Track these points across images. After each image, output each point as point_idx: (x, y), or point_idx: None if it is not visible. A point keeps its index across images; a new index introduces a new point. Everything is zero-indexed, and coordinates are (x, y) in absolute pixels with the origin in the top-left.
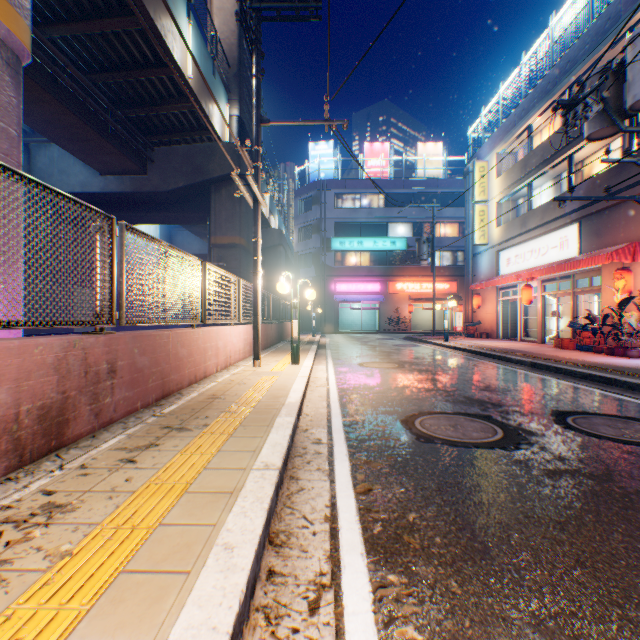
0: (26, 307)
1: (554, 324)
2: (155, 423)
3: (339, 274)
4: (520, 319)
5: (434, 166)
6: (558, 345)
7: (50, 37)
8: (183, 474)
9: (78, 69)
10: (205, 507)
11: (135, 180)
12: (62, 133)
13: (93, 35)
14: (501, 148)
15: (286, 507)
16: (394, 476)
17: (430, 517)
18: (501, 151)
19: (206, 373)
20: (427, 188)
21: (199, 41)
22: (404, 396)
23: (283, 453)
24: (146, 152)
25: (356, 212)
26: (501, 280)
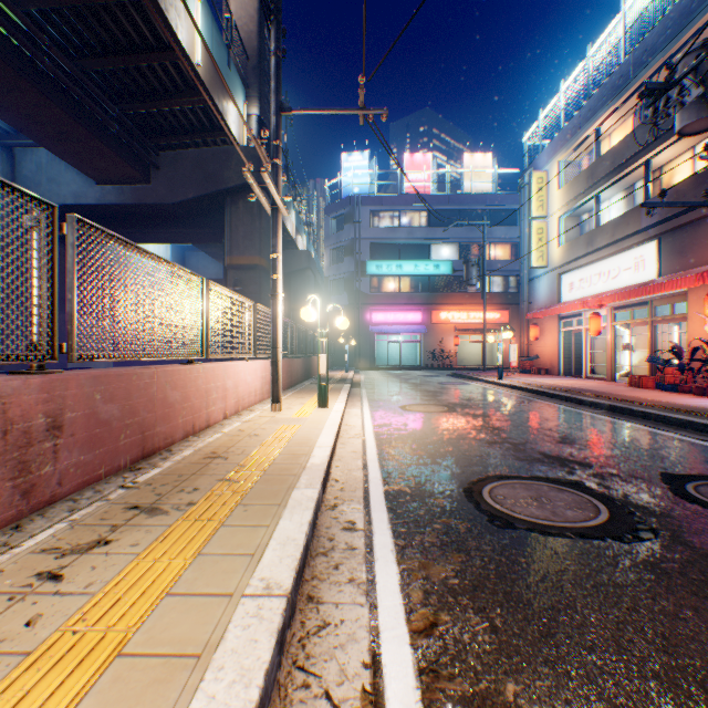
0: (9, 339)
1: (625, 359)
2: (119, 500)
3: (375, 302)
4: (585, 353)
5: (483, 180)
6: (634, 383)
7: (25, 10)
8: (126, 609)
9: (64, 53)
10: (141, 699)
11: (137, 190)
12: (46, 131)
13: (79, 9)
14: (563, 155)
15: (296, 669)
16: (468, 595)
17: (543, 693)
18: (563, 159)
19: (209, 421)
20: (475, 204)
21: (210, 23)
22: (462, 451)
23: (296, 560)
24: (149, 157)
25: (395, 232)
26: (564, 308)
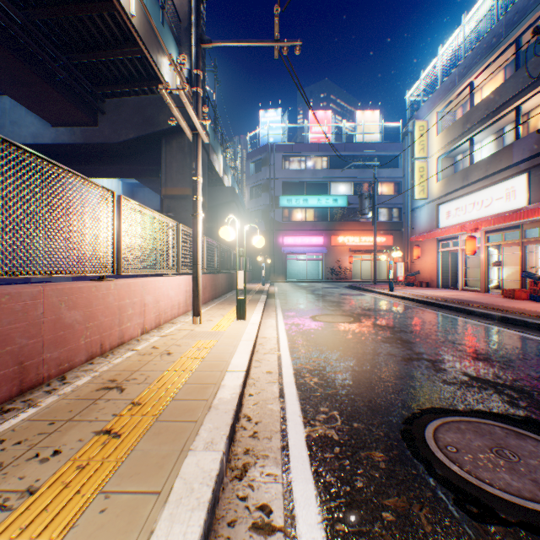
0: None
1: (494, 274)
2: None
3: (286, 228)
4: (461, 269)
5: (372, 132)
6: (509, 295)
7: None
8: None
9: (12, 3)
10: None
11: (86, 131)
12: (1, 75)
13: None
14: (441, 107)
15: None
16: None
17: None
18: (441, 110)
19: (123, 338)
20: (366, 151)
21: None
22: (381, 372)
23: None
24: (95, 102)
25: (302, 173)
26: (443, 231)
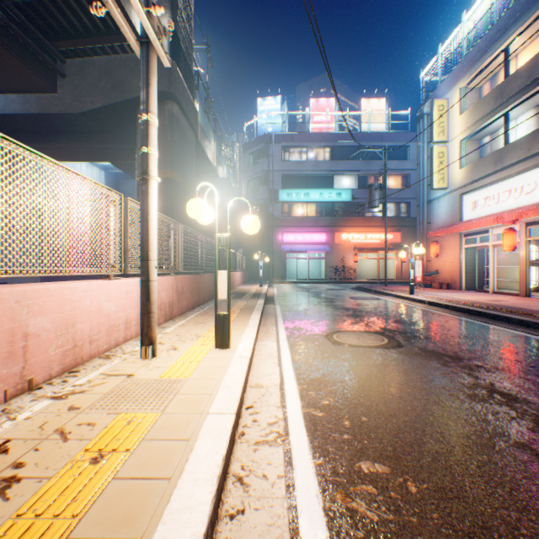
0: None
1: (532, 274)
2: None
3: (286, 225)
4: (492, 268)
5: (377, 121)
6: None
7: None
8: None
9: None
10: None
11: (42, 99)
12: None
13: None
14: (466, 81)
15: None
16: None
17: None
18: (465, 85)
19: None
20: (371, 141)
21: None
22: None
23: None
24: (51, 60)
25: (303, 164)
26: (472, 224)
